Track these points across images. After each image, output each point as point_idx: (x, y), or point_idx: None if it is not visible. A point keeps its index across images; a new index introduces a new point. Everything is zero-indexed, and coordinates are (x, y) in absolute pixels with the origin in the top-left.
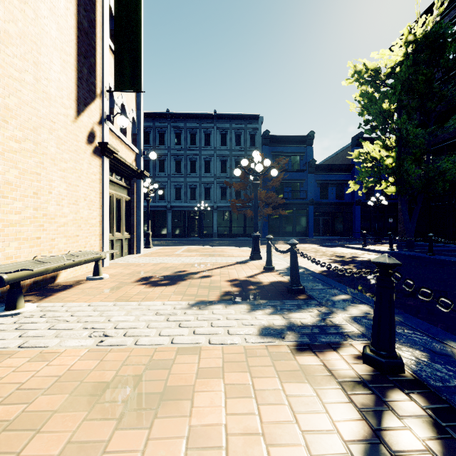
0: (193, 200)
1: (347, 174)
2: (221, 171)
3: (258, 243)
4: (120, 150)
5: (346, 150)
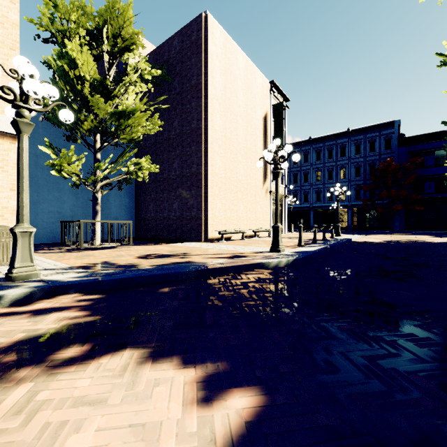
0: (330, 201)
1: None
2: (355, 175)
3: (339, 229)
4: None
5: None
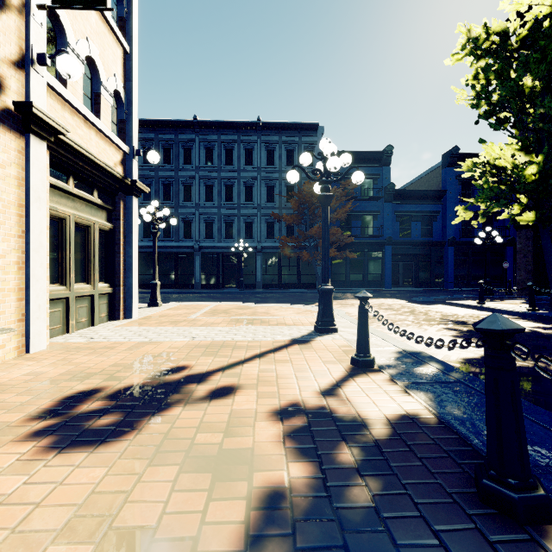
0: (229, 239)
1: (436, 204)
2: (267, 199)
3: (331, 303)
4: (85, 138)
5: (434, 172)
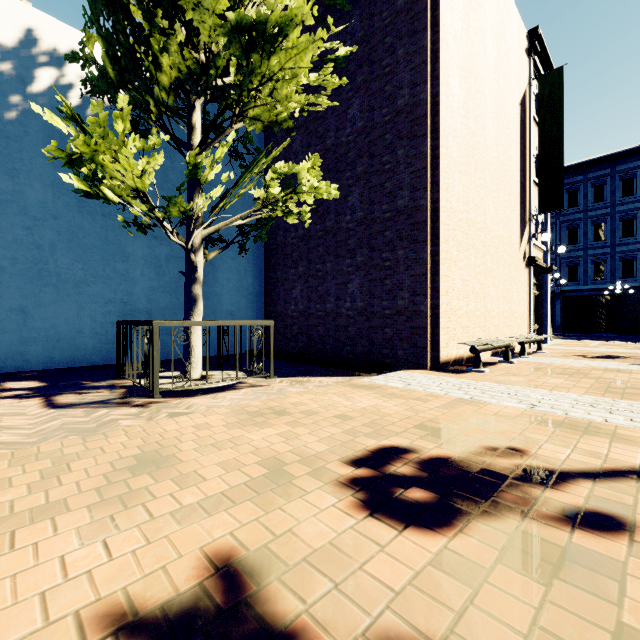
0: (599, 280)
1: None
2: None
3: None
4: (534, 255)
5: None
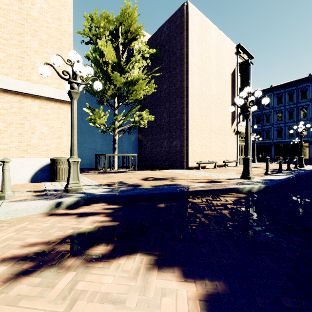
0: (291, 137)
1: None
2: None
3: (302, 160)
4: (242, 129)
5: None
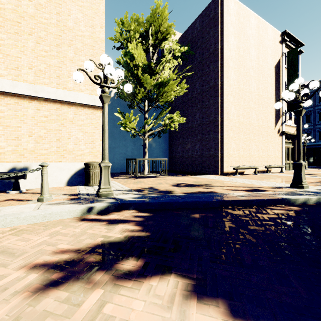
0: None
1: None
2: None
3: None
4: (289, 129)
5: None
